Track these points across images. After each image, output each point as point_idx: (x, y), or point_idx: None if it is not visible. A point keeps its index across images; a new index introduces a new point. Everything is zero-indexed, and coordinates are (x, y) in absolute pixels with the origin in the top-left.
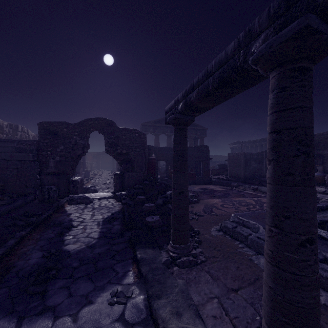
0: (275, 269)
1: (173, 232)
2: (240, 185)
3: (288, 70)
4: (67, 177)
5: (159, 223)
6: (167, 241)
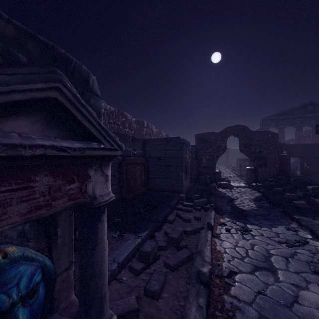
0: None
1: None
2: None
3: None
4: (214, 169)
5: (306, 206)
6: (317, 217)
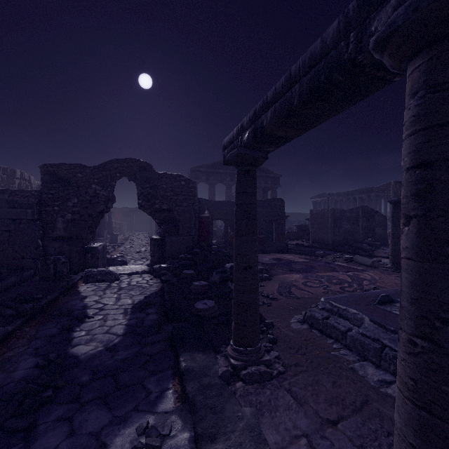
0: (424, 414)
1: (235, 327)
2: (327, 254)
3: (447, 53)
4: (83, 243)
5: (214, 312)
6: (226, 339)
